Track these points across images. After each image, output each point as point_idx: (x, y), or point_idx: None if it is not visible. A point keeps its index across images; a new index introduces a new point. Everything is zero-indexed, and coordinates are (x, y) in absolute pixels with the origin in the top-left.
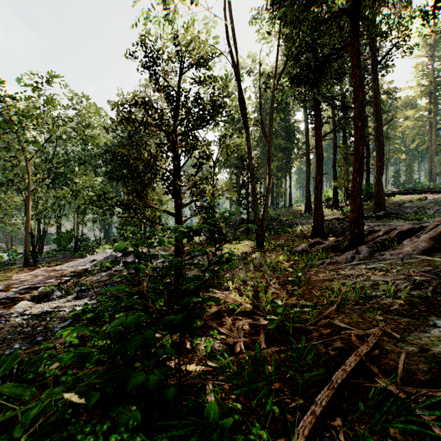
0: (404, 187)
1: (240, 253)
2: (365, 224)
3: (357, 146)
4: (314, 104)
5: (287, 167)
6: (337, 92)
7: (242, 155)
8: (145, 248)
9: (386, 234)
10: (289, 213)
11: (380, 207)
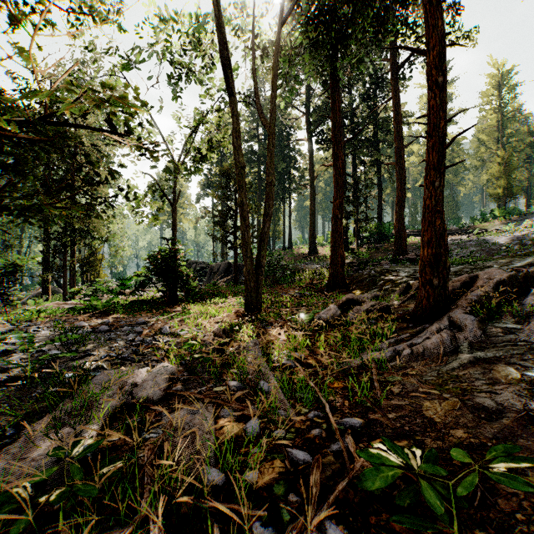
0: (414, 228)
1: (213, 333)
2: (401, 269)
3: (437, 120)
4: (331, 94)
5: (286, 198)
6: (346, 107)
7: (228, 170)
8: (5, 323)
9: (465, 286)
10: (289, 257)
11: (401, 248)
